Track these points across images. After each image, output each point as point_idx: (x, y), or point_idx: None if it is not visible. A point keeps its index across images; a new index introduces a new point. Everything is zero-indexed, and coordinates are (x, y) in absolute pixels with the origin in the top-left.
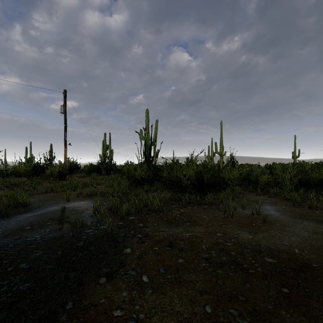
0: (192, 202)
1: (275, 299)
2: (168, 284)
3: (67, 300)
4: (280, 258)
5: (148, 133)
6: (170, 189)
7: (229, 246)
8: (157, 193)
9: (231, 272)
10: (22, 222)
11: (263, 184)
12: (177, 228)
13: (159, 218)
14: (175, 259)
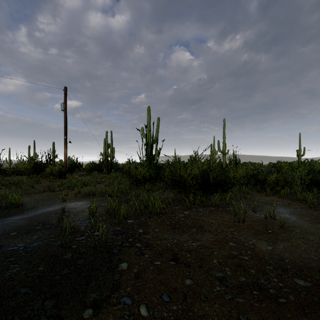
0: (196, 203)
1: None
2: None
3: None
4: (313, 279)
5: (150, 131)
6: (172, 188)
7: (246, 261)
8: (159, 192)
9: (256, 302)
10: (9, 227)
11: (272, 184)
12: (182, 235)
13: (161, 222)
14: (182, 280)
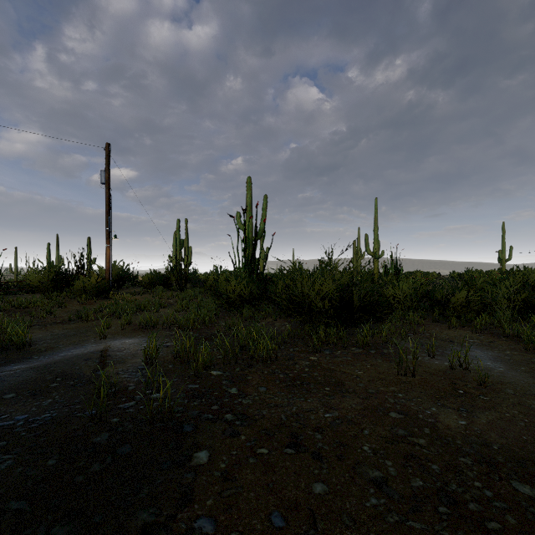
0: (331, 341)
1: None
2: None
3: None
4: None
5: (251, 218)
6: (289, 316)
7: (422, 447)
8: (266, 322)
9: (445, 529)
10: (3, 383)
11: (459, 308)
12: (307, 399)
13: (269, 375)
14: (307, 484)
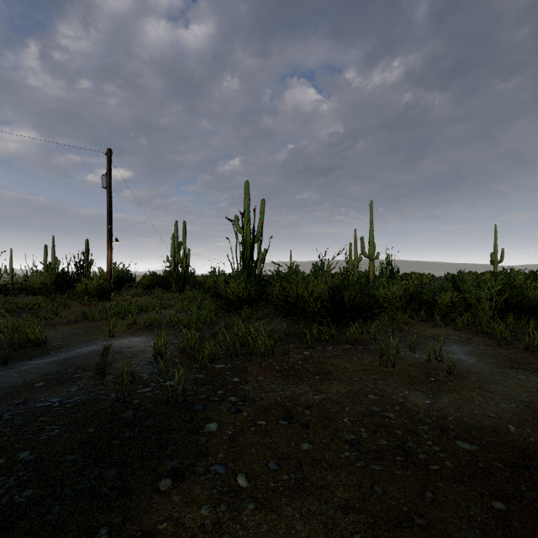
0: (323, 338)
1: (482, 523)
2: (283, 493)
3: (99, 523)
4: (483, 441)
5: (249, 221)
6: (285, 316)
7: (391, 419)
8: (264, 322)
9: (398, 469)
10: (30, 374)
11: (445, 308)
12: (299, 385)
13: (267, 367)
14: (296, 444)
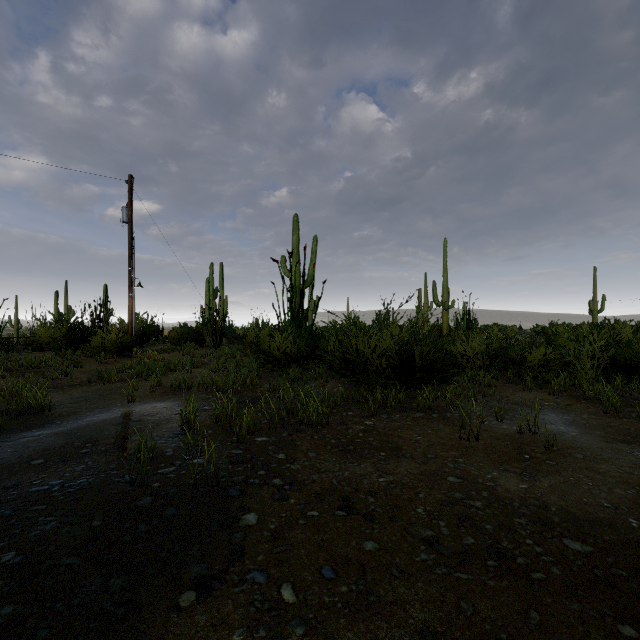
0: (389, 404)
1: None
2: (342, 611)
3: None
4: (599, 540)
5: (298, 263)
6: (342, 377)
7: (478, 509)
8: (316, 384)
9: (491, 579)
10: (28, 449)
11: (536, 368)
12: (360, 464)
13: (320, 440)
14: (358, 542)
